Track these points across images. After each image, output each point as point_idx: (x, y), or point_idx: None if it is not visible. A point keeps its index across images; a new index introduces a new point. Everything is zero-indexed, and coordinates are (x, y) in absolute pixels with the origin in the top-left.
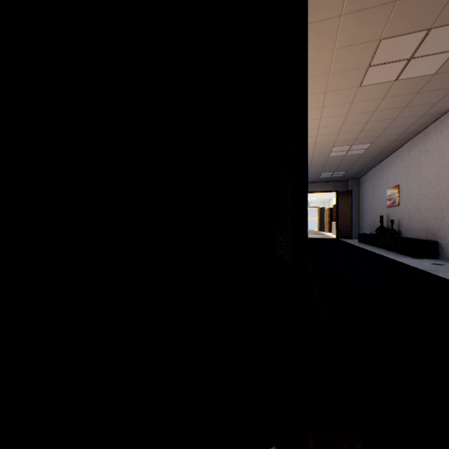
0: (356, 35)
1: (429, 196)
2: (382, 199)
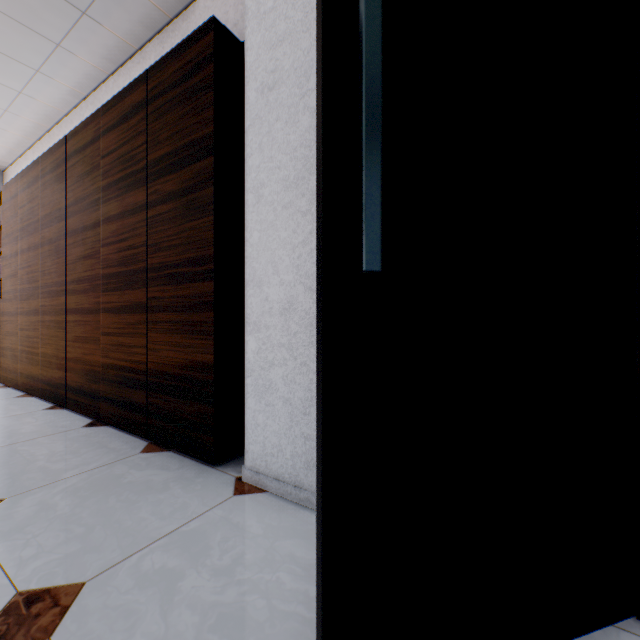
0: None
1: None
2: None
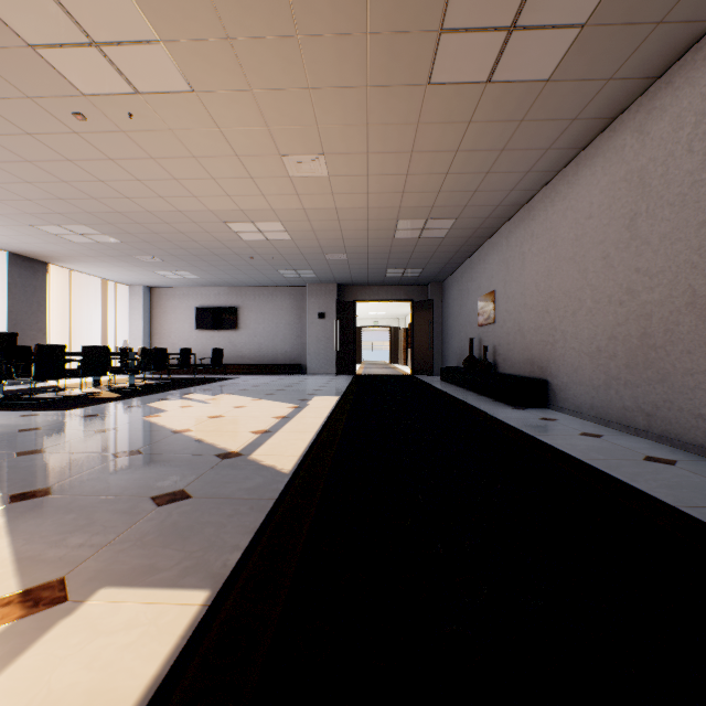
0: None
1: (536, 308)
2: (472, 313)
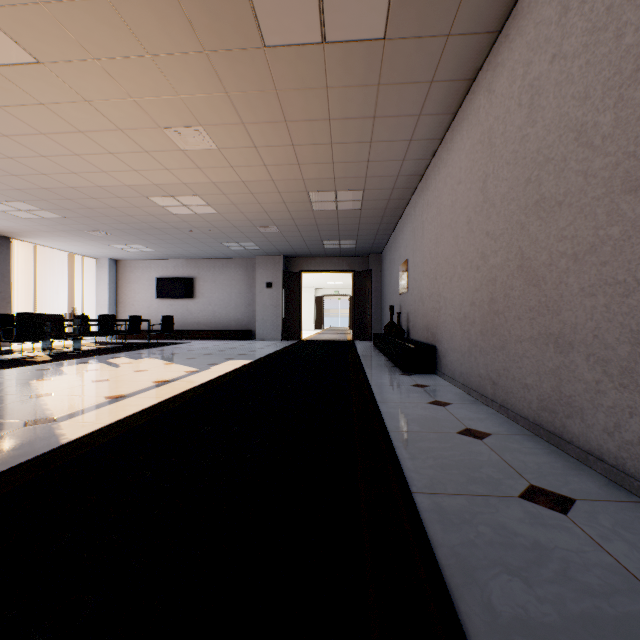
0: None
1: (430, 275)
2: (396, 282)
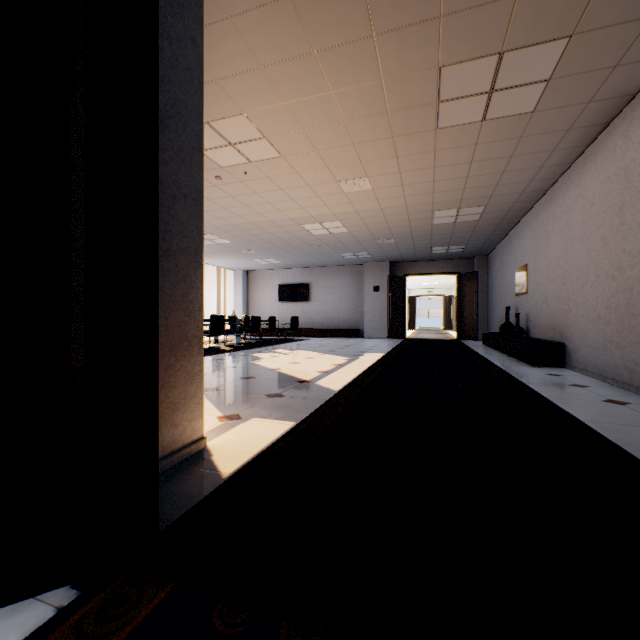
0: (403, 61)
1: (556, 280)
2: (510, 284)
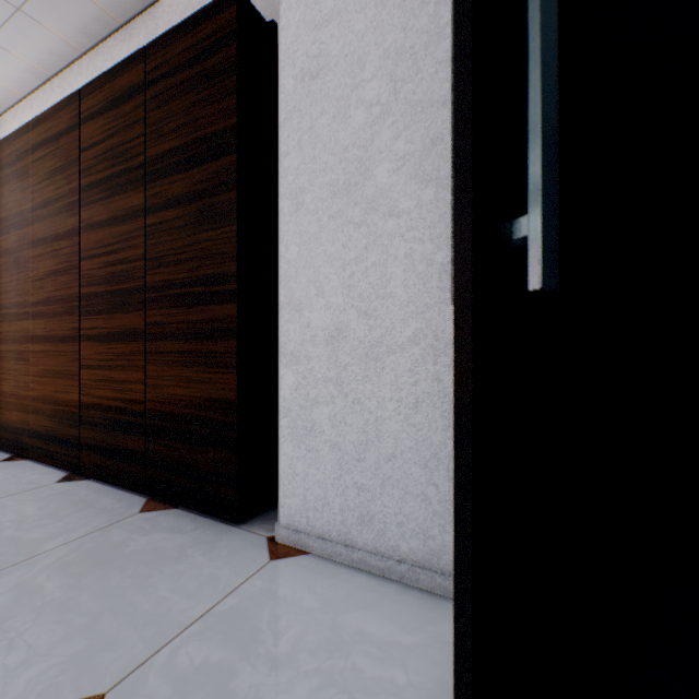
0: None
1: None
2: None
